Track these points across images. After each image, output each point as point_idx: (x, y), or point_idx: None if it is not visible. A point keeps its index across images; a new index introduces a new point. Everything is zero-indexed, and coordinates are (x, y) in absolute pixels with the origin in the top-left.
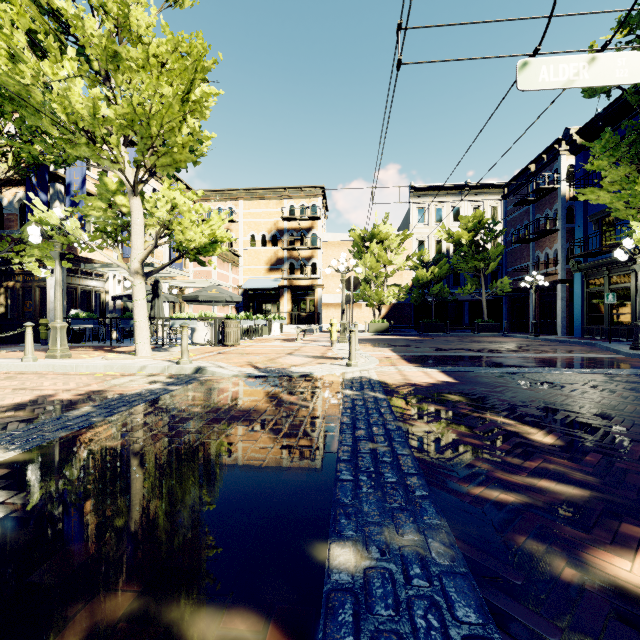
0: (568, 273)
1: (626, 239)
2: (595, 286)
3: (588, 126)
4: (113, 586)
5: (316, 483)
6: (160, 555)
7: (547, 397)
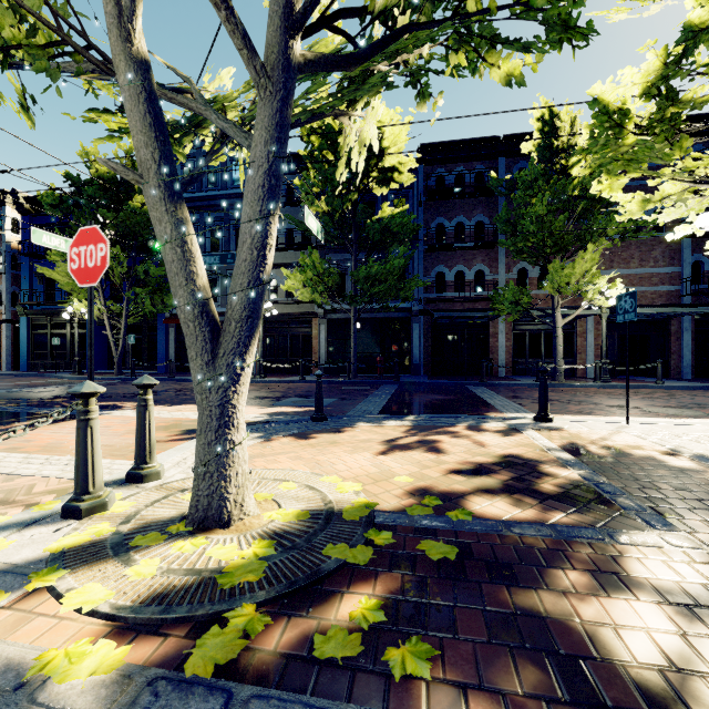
0: (13, 314)
1: (70, 307)
2: (40, 329)
3: (35, 199)
4: (2, 420)
5: (9, 412)
6: (0, 419)
7: (50, 394)
